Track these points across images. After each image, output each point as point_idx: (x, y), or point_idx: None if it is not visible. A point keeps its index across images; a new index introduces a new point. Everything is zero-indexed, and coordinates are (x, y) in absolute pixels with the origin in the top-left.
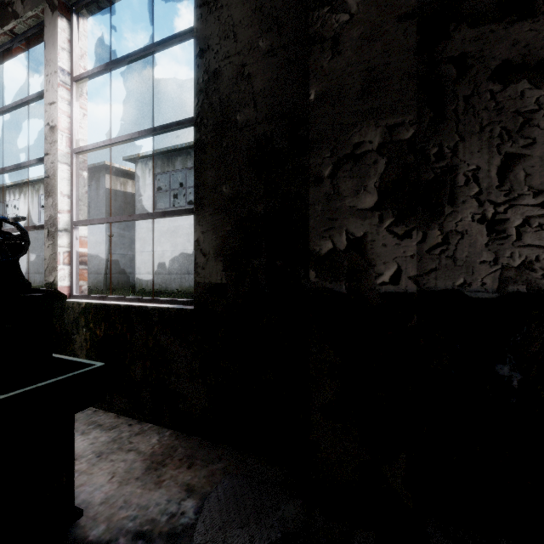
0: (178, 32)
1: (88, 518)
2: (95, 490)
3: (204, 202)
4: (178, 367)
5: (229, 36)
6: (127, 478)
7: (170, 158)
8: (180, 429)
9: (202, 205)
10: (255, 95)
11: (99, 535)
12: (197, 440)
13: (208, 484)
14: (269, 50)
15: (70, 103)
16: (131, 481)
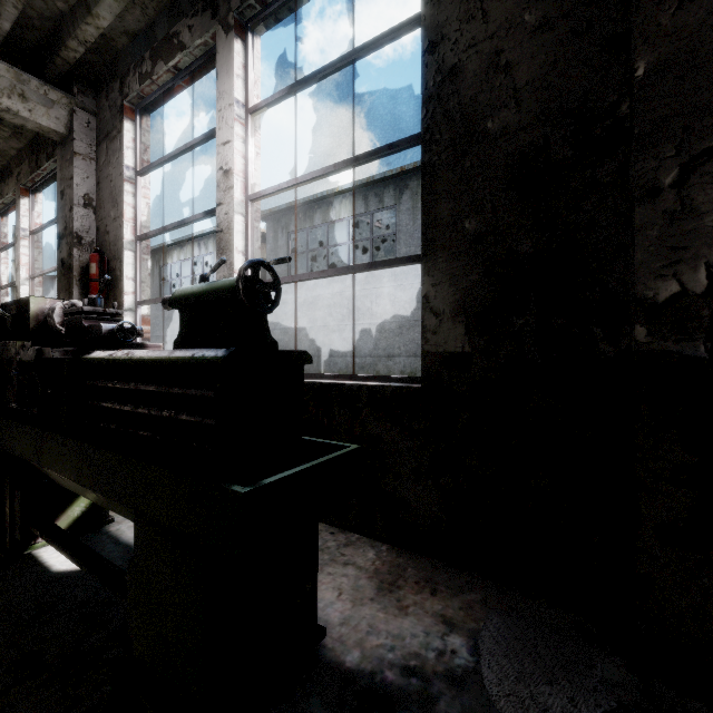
0: (391, 28)
1: (334, 640)
2: (326, 607)
3: (436, 245)
4: (396, 463)
5: (474, 16)
6: (359, 598)
7: (307, 211)
8: (400, 544)
9: (433, 249)
10: (517, 91)
11: (357, 662)
12: (427, 561)
13: (470, 618)
14: (542, 24)
15: (244, 140)
16: (365, 602)
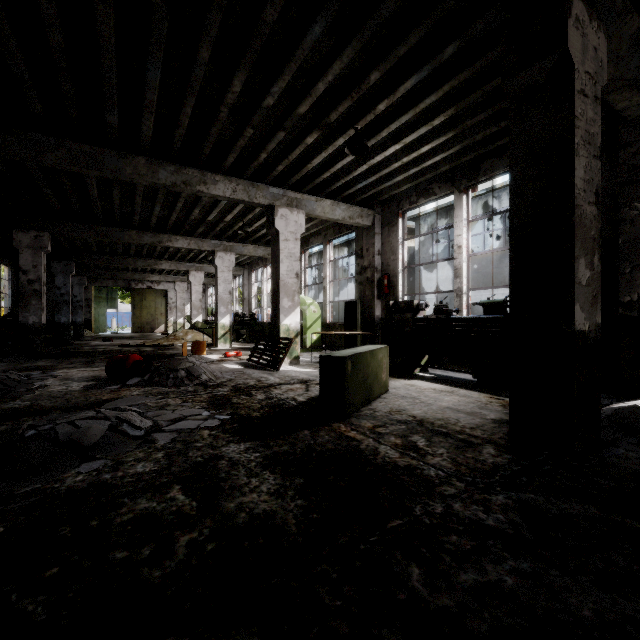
0: None
1: None
2: None
3: None
4: None
5: None
6: None
7: (448, 212)
8: None
9: None
10: None
11: None
12: None
13: None
14: None
15: (466, 233)
16: None
